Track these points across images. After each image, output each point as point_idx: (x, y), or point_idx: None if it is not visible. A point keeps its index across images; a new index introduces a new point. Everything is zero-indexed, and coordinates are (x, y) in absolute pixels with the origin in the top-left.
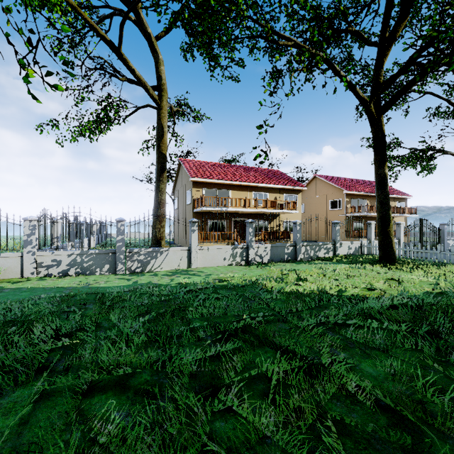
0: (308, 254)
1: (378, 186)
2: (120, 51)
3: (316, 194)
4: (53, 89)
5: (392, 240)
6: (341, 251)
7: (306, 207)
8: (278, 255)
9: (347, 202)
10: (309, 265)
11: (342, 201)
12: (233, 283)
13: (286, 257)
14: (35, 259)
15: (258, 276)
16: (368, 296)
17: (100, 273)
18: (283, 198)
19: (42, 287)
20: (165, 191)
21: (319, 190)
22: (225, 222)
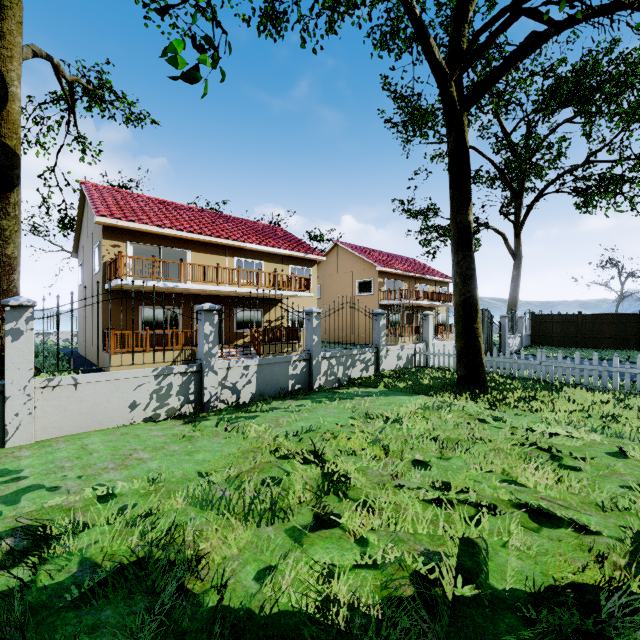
0: (333, 374)
1: (458, 244)
2: None
3: (337, 271)
4: None
5: (481, 346)
6: (387, 364)
7: (324, 290)
8: (274, 382)
9: (380, 284)
10: (340, 406)
11: (375, 281)
12: (12, 614)
13: (291, 385)
14: None
15: (193, 490)
16: (579, 583)
17: None
18: (288, 272)
19: None
20: (16, 236)
21: (342, 265)
22: (178, 311)
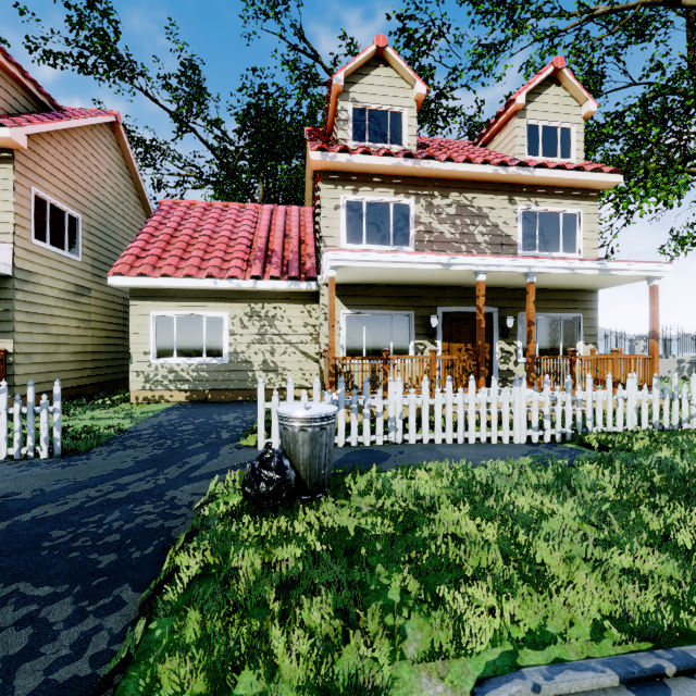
0: None
1: None
2: None
3: None
4: None
5: None
6: None
7: None
8: None
9: None
10: None
11: None
12: None
13: None
14: None
15: None
16: None
17: None
18: None
19: None
20: None
21: None
22: None
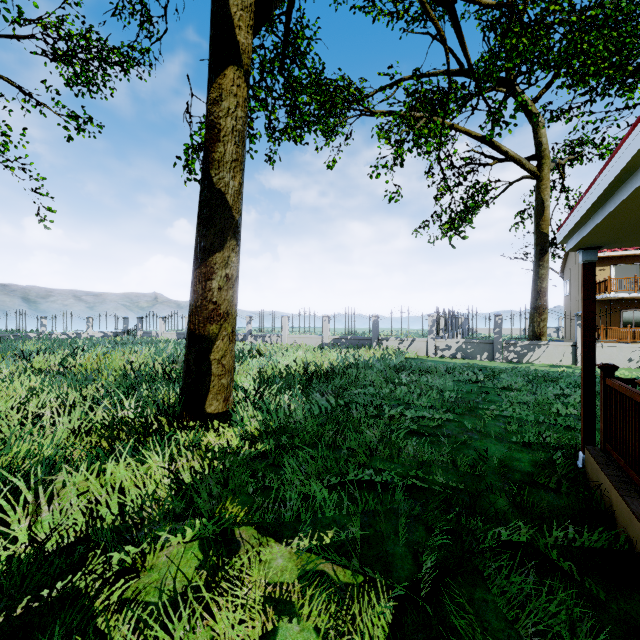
0: None
1: None
2: (492, 140)
3: None
4: (462, 238)
5: None
6: None
7: None
8: None
9: None
10: None
11: None
12: (616, 375)
13: None
14: (435, 343)
15: None
16: None
17: (480, 359)
18: None
19: (446, 361)
20: (546, 277)
21: None
22: None
